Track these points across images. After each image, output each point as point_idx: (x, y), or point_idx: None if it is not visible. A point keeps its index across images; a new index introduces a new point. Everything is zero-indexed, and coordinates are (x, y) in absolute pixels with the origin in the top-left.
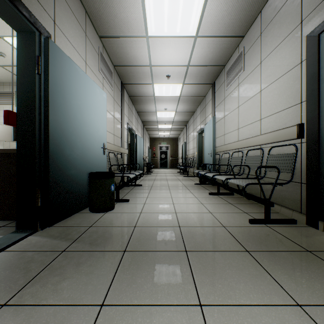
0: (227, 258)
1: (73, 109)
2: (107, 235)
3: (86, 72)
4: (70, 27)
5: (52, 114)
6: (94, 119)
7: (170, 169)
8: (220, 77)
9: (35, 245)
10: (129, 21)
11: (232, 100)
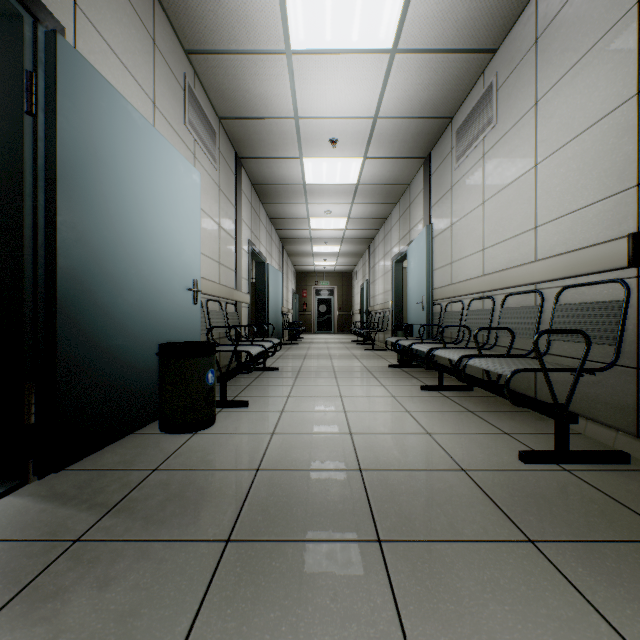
0: (485, 565)
1: (120, 202)
2: (190, 493)
3: (156, 125)
4: (114, 20)
5: (66, 209)
6: (171, 226)
7: (338, 335)
8: (442, 142)
9: (12, 524)
10: (250, 15)
11: (469, 189)
